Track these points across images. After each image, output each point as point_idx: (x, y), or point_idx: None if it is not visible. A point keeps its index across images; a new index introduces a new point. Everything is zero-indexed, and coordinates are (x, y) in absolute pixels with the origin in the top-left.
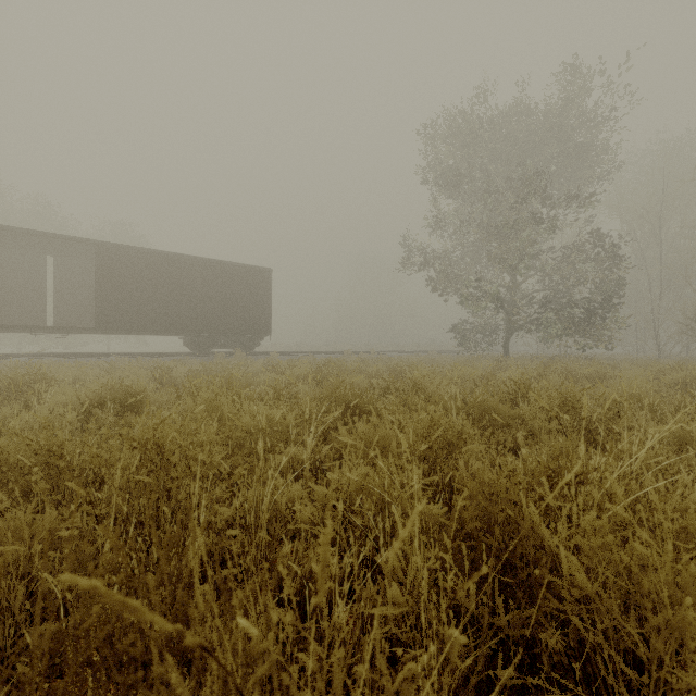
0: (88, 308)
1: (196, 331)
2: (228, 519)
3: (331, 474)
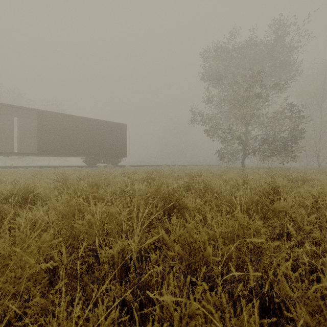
0: (35, 143)
1: (88, 155)
2: None
3: None
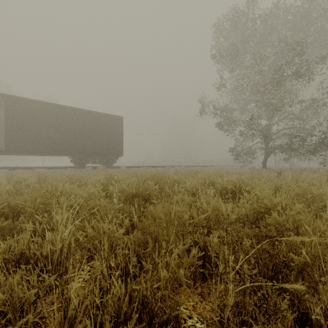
0: None
1: (74, 153)
2: None
3: None
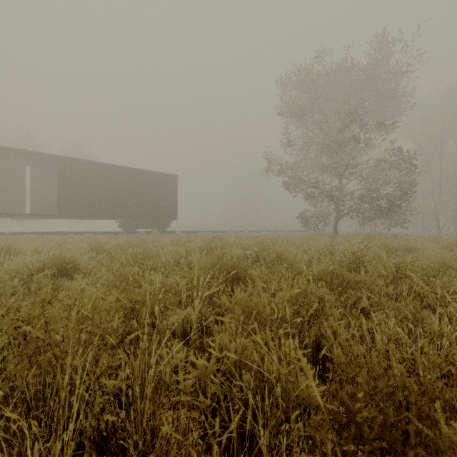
0: (53, 201)
1: (126, 217)
2: (115, 390)
3: (210, 350)
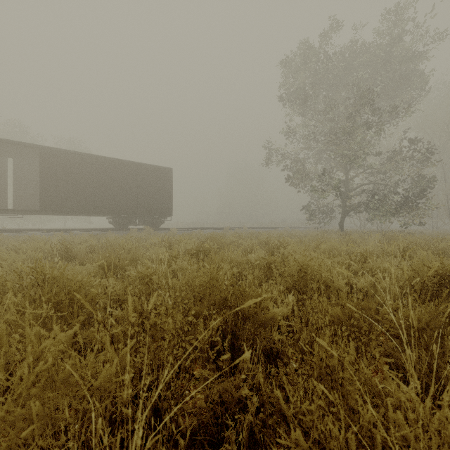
0: (39, 196)
1: (116, 212)
2: None
3: None
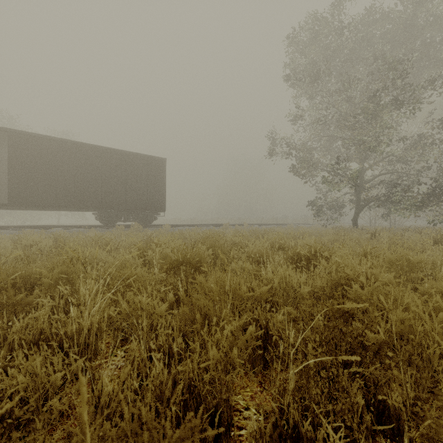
0: None
1: (101, 207)
2: None
3: None
